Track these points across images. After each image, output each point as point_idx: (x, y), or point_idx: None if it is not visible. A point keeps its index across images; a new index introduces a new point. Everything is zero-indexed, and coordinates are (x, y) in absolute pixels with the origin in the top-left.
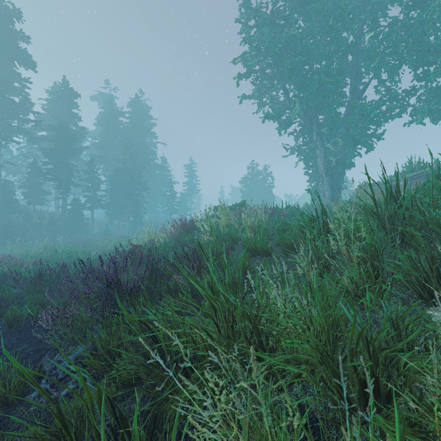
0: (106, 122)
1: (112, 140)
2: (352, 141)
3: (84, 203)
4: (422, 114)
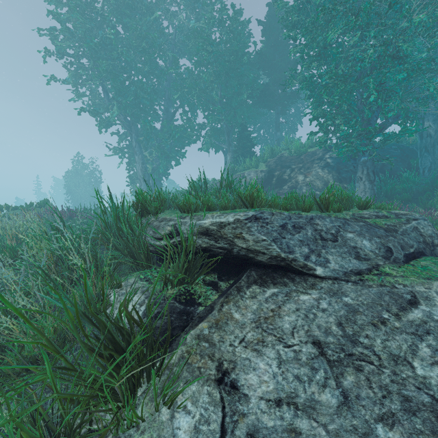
0: None
1: None
2: (164, 154)
3: None
4: (207, 144)
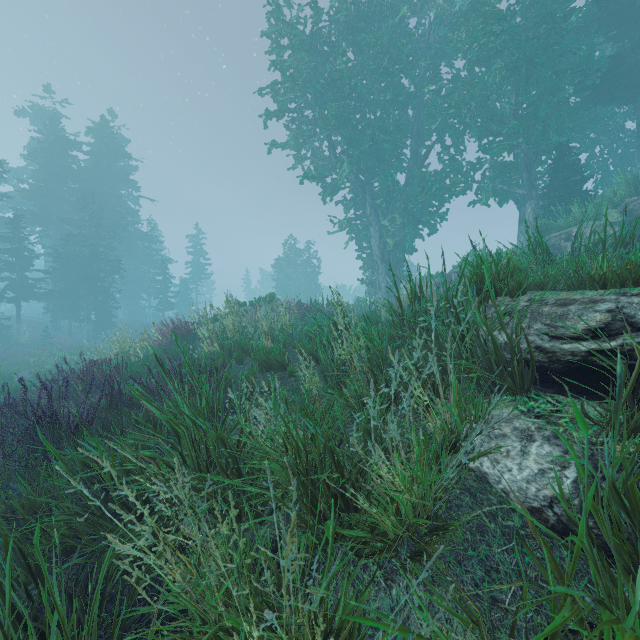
0: (46, 156)
1: (58, 188)
2: (412, 220)
3: (1, 291)
4: (486, 193)
